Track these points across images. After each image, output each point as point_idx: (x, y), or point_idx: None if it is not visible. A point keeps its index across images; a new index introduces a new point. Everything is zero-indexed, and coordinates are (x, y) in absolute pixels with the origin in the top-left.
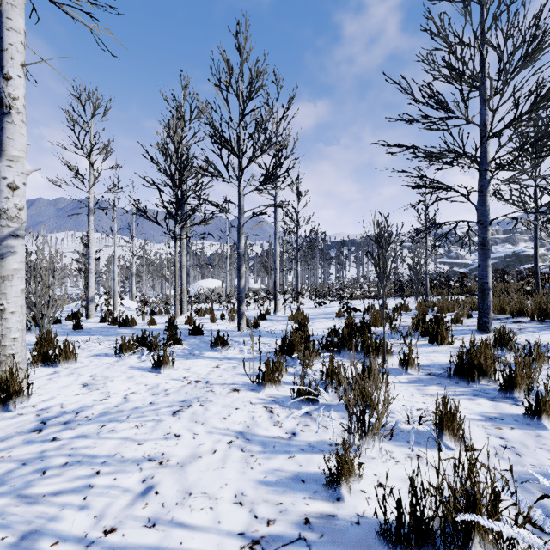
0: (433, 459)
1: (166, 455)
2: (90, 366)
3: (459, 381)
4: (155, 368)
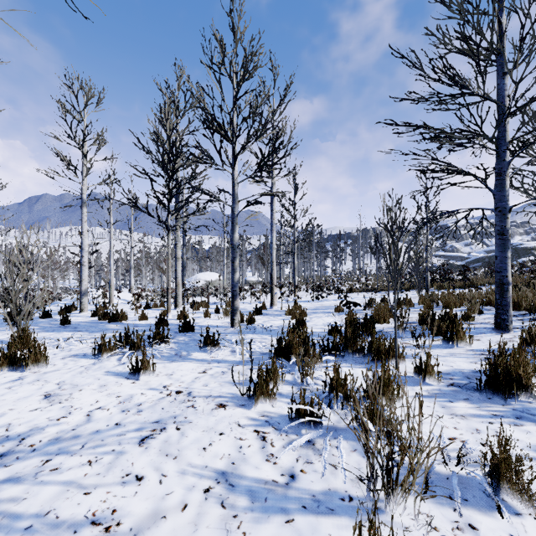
0: (495, 533)
1: (117, 514)
2: (62, 370)
3: (491, 395)
4: (133, 373)
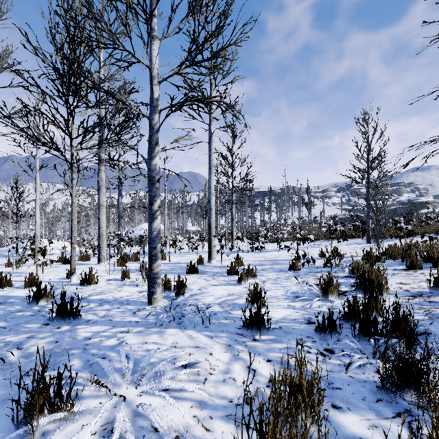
0: None
1: None
2: None
3: None
4: None
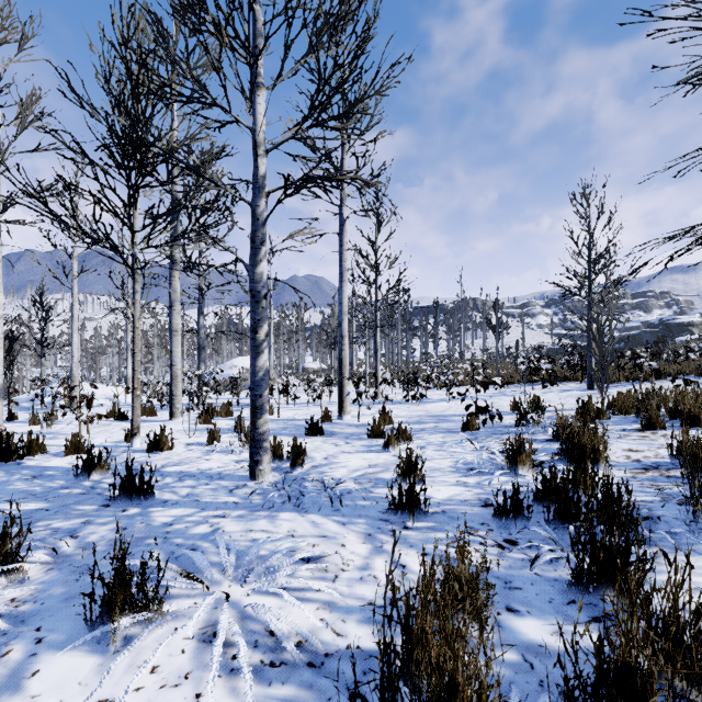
0: None
1: None
2: None
3: None
4: None
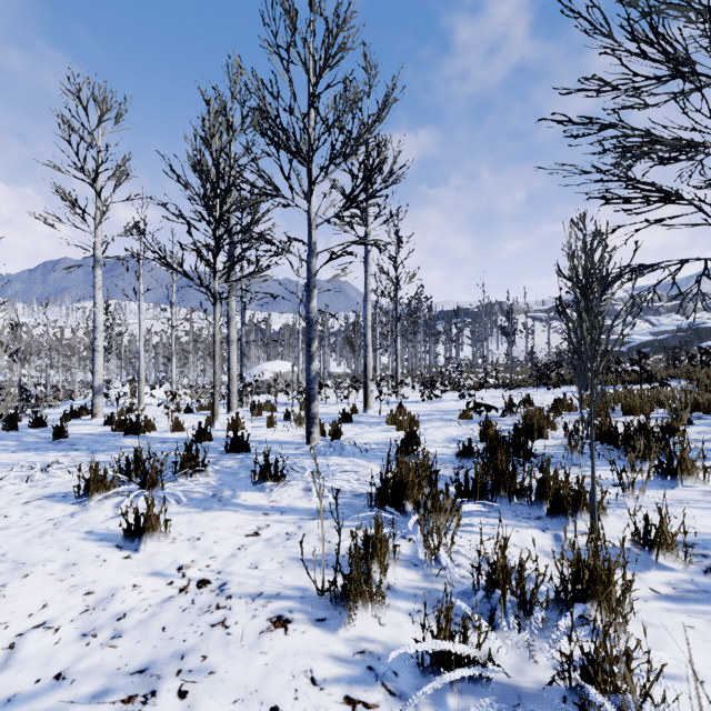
0: None
1: None
2: (12, 529)
3: None
4: (129, 538)
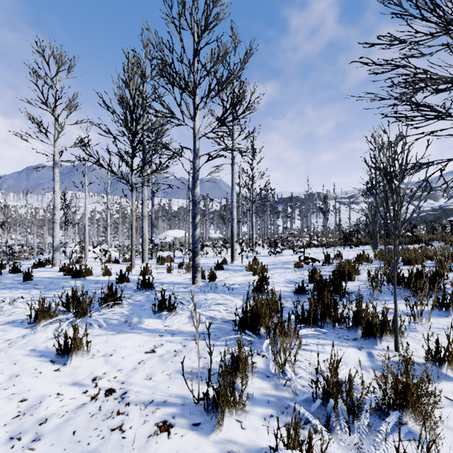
0: None
1: None
2: None
3: None
4: (60, 355)
